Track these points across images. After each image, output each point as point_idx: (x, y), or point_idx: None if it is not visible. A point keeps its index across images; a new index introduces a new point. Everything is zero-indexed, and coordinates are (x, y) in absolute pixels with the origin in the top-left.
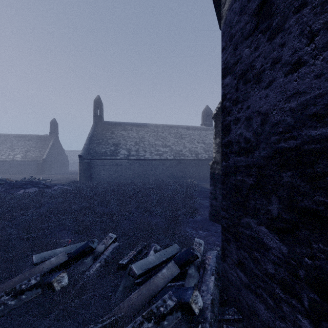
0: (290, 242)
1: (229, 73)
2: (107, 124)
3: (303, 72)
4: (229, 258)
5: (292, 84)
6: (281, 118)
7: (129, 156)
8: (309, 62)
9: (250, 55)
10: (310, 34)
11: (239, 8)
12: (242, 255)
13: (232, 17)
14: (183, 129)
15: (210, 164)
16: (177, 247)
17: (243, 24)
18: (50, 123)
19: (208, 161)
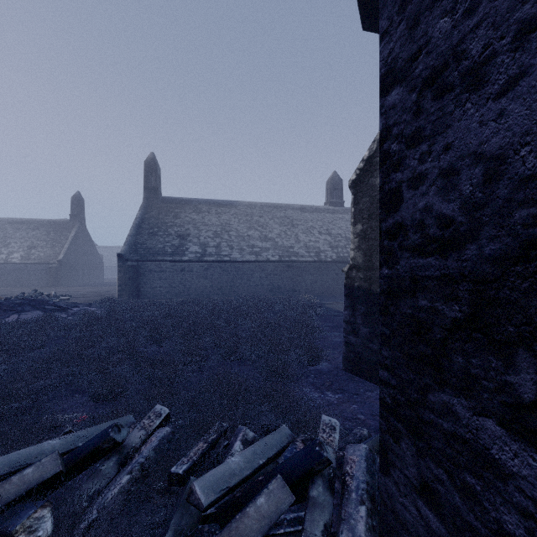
0: None
1: (399, 80)
2: (168, 201)
3: None
4: (399, 471)
5: None
6: None
7: (204, 256)
8: None
9: (453, 30)
10: None
11: None
12: (430, 473)
13: None
14: (295, 211)
15: (346, 271)
16: (287, 431)
17: None
18: (72, 200)
19: (337, 264)
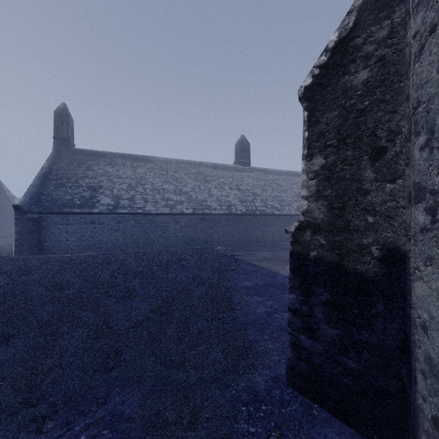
0: None
1: None
2: (81, 153)
3: None
4: None
5: None
6: None
7: (116, 208)
8: None
9: None
10: None
11: None
12: None
13: None
14: (208, 168)
15: (292, 231)
16: None
17: None
18: None
19: (246, 216)
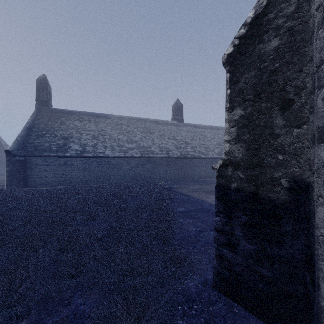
0: None
1: None
2: (56, 112)
3: None
4: None
5: None
6: None
7: (83, 153)
8: None
9: None
10: None
11: None
12: None
13: None
14: (152, 124)
15: (217, 168)
16: None
17: None
18: None
19: (180, 159)
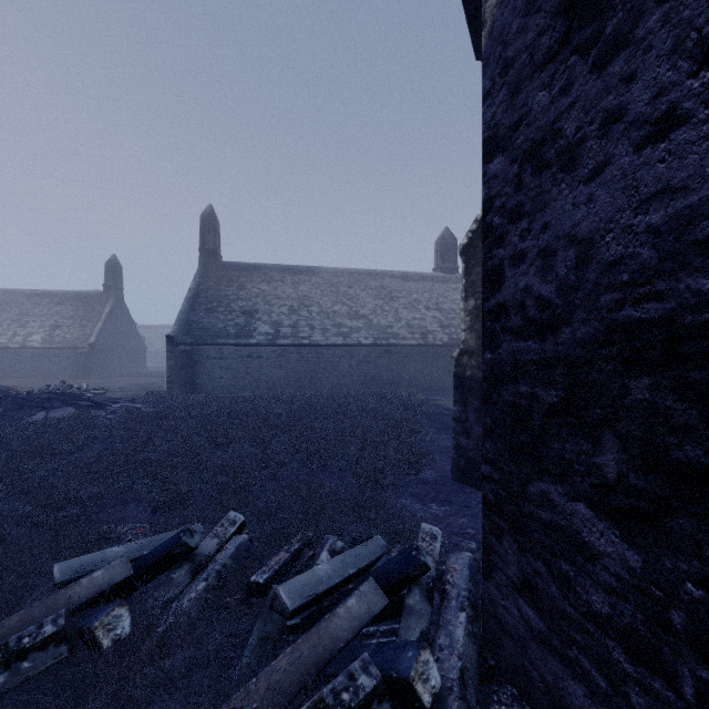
0: (649, 544)
1: (501, 148)
2: (230, 268)
3: (681, 139)
4: (501, 572)
5: (655, 170)
6: (626, 250)
7: (277, 338)
8: (696, 116)
9: (550, 106)
10: (699, 47)
11: (524, 0)
12: (530, 568)
13: (508, 21)
14: (395, 280)
15: (455, 357)
16: (382, 542)
17: (533, 36)
18: (106, 265)
19: (450, 348)
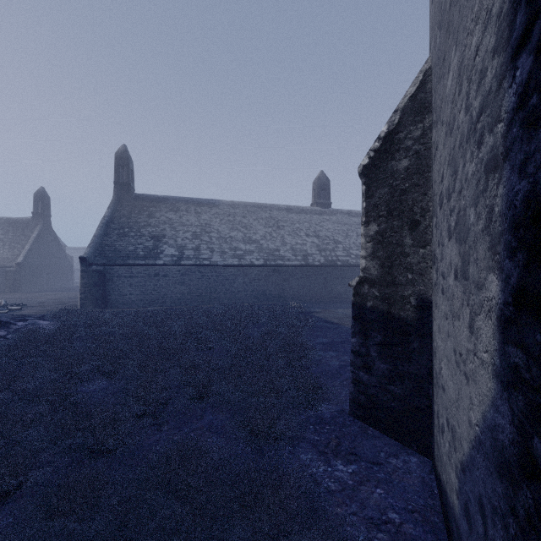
0: None
1: None
2: (142, 199)
3: None
4: None
5: None
6: None
7: (181, 259)
8: None
9: None
10: None
11: None
12: None
13: None
14: (281, 212)
15: (354, 285)
16: None
17: None
18: (35, 196)
19: (326, 268)
